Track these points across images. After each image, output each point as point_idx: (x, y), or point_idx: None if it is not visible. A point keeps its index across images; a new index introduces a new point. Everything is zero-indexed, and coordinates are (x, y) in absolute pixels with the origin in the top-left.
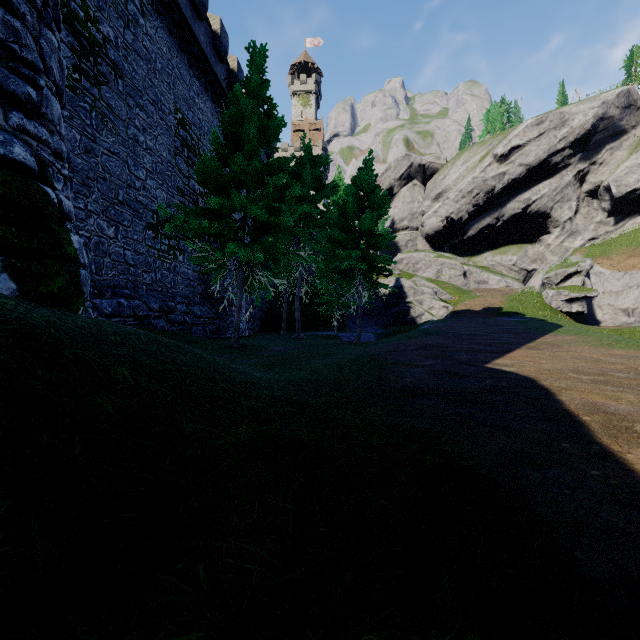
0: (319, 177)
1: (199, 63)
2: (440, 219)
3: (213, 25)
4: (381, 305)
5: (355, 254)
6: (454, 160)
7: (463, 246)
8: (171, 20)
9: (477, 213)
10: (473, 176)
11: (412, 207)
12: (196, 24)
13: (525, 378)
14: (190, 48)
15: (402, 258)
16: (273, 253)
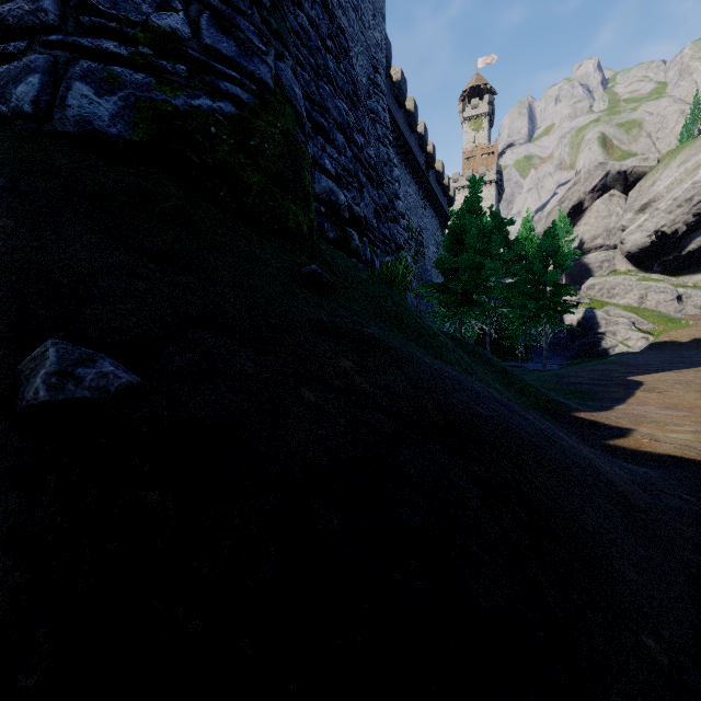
0: (507, 236)
1: (410, 162)
2: (646, 234)
3: (418, 129)
4: (566, 336)
5: (542, 304)
6: (668, 160)
7: (680, 263)
8: (398, 146)
9: (700, 223)
10: (693, 181)
11: (608, 222)
12: (410, 138)
13: (638, 381)
14: (406, 156)
15: (593, 283)
16: (484, 310)
